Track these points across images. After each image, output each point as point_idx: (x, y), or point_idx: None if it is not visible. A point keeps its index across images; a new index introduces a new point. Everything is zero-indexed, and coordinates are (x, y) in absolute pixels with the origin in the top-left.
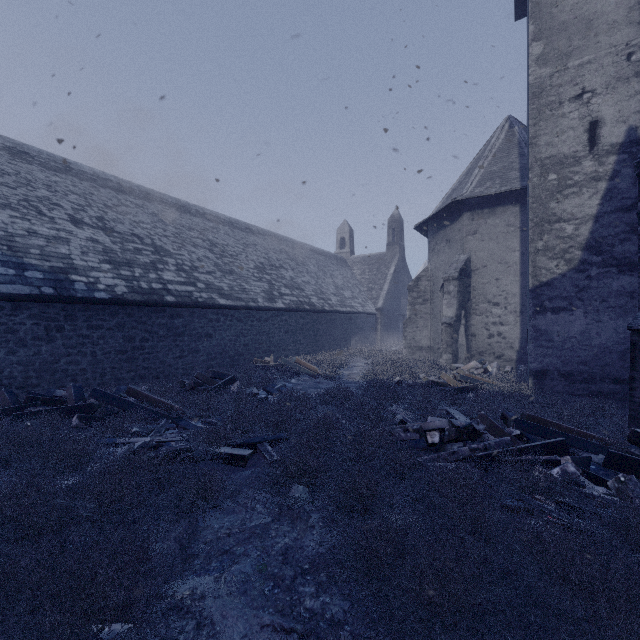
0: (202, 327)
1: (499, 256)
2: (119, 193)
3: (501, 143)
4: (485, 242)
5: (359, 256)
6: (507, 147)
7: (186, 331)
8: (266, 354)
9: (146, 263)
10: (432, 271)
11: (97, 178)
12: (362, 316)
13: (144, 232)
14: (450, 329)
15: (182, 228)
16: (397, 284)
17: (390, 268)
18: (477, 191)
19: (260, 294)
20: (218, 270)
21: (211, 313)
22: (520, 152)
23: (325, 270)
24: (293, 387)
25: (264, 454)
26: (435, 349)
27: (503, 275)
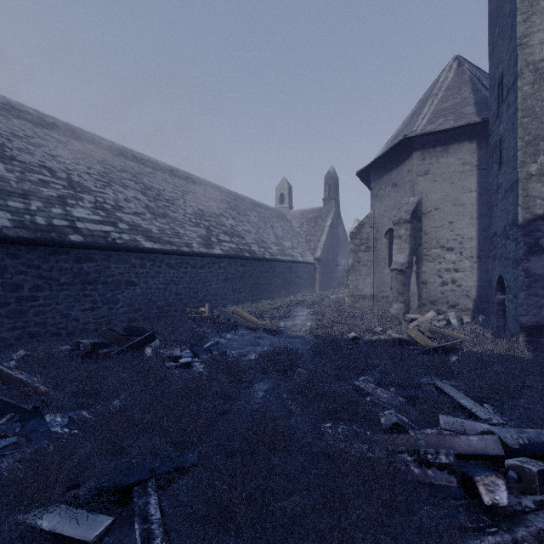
0: (122, 273)
1: (453, 197)
2: (38, 127)
3: (451, 81)
4: (438, 183)
5: (297, 211)
6: (458, 84)
7: (100, 278)
8: (202, 304)
9: (51, 196)
10: (375, 217)
11: (11, 108)
12: (302, 265)
13: (59, 166)
14: (401, 276)
15: (112, 169)
16: (333, 236)
17: (327, 221)
18: (429, 128)
19: (196, 239)
20: (149, 212)
21: (134, 257)
22: (473, 88)
23: (266, 221)
24: (227, 344)
25: (135, 528)
26: (379, 297)
27: (458, 218)
